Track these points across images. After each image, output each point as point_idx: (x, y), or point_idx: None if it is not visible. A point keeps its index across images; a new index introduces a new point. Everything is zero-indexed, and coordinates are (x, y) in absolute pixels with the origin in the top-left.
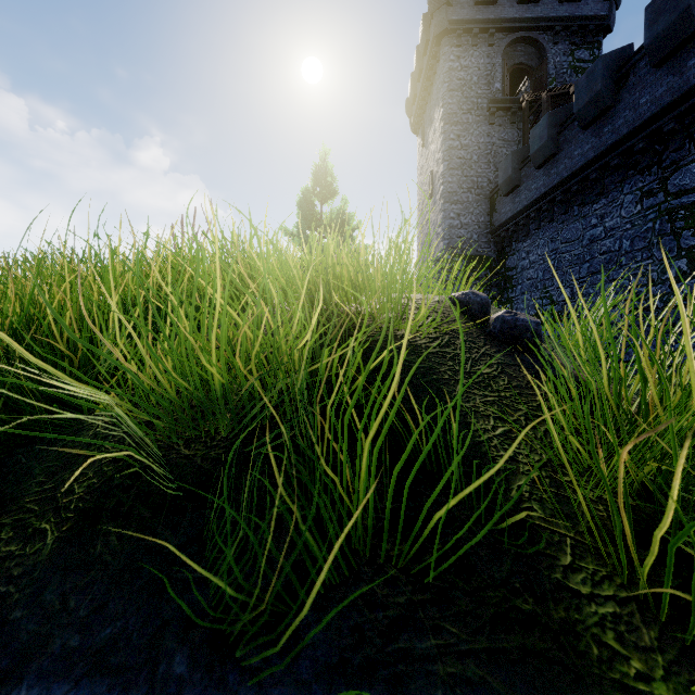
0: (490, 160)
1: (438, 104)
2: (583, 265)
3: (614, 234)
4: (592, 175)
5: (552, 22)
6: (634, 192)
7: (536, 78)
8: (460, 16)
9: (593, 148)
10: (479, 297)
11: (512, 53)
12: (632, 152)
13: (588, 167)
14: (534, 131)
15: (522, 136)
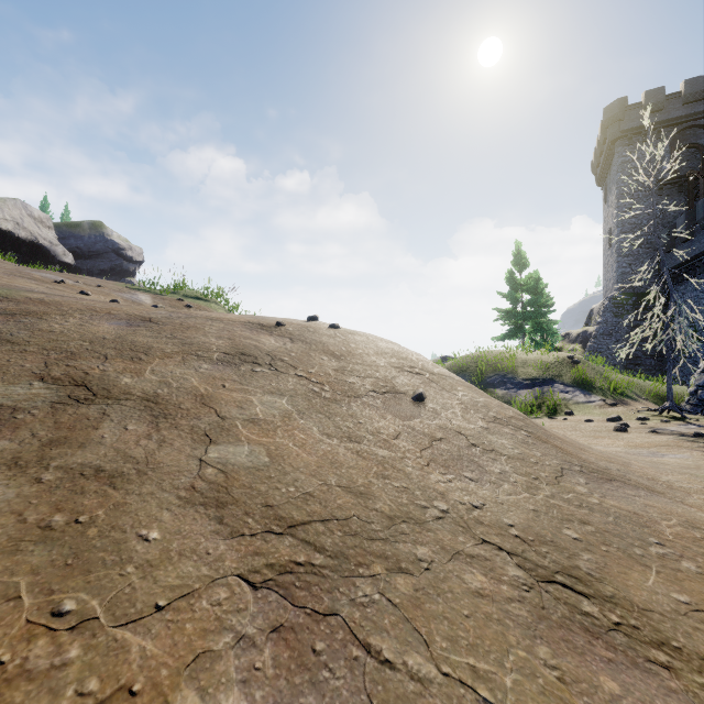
0: (658, 222)
1: (613, 184)
2: None
3: None
4: None
5: None
6: None
7: None
8: (631, 126)
9: None
10: (571, 356)
11: (680, 138)
12: None
13: None
14: (678, 221)
15: (688, 202)
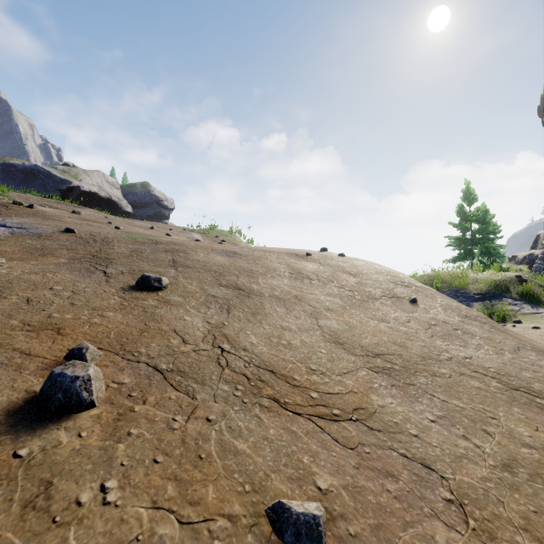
0: None
1: None
2: None
3: None
4: None
5: None
6: None
7: None
8: None
9: None
10: (519, 275)
11: None
12: None
13: None
14: None
15: None
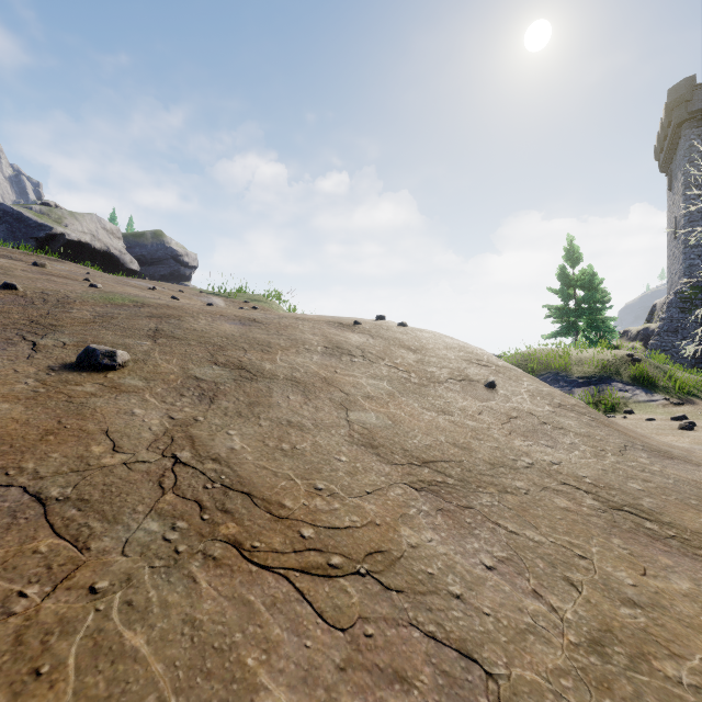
0: None
1: (680, 170)
2: None
3: None
4: None
5: None
6: None
7: None
8: (700, 106)
9: None
10: (631, 354)
11: None
12: None
13: None
14: None
15: None
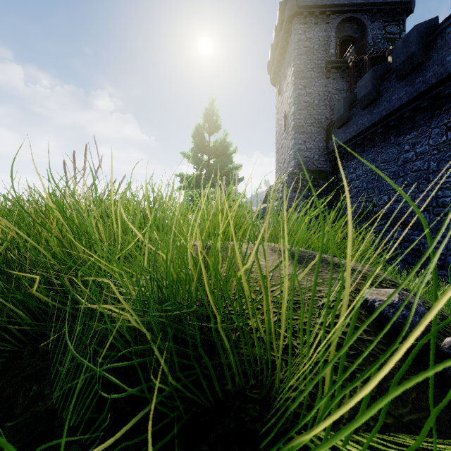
0: (327, 103)
1: (290, 65)
2: (398, 179)
3: (423, 157)
4: (406, 114)
5: (370, 6)
6: (440, 127)
7: (359, 46)
8: (306, 3)
9: (407, 94)
10: (416, 311)
11: (342, 29)
12: (438, 97)
13: (402, 108)
14: (361, 83)
15: (350, 86)
